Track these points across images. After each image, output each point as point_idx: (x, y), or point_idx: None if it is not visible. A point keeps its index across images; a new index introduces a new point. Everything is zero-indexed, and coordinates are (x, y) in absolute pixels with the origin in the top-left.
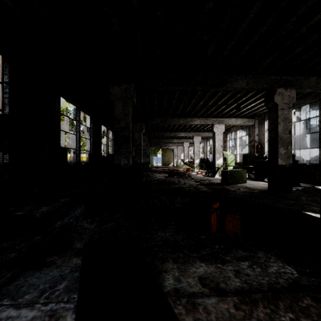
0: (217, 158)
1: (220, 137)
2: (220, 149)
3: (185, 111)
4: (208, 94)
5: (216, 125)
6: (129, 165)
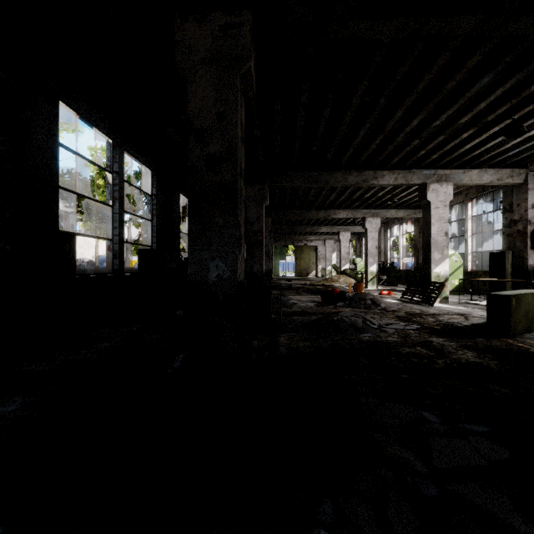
0: (436, 261)
1: (442, 213)
2: (444, 241)
3: (366, 150)
4: (451, 83)
5: (433, 186)
6: (234, 281)
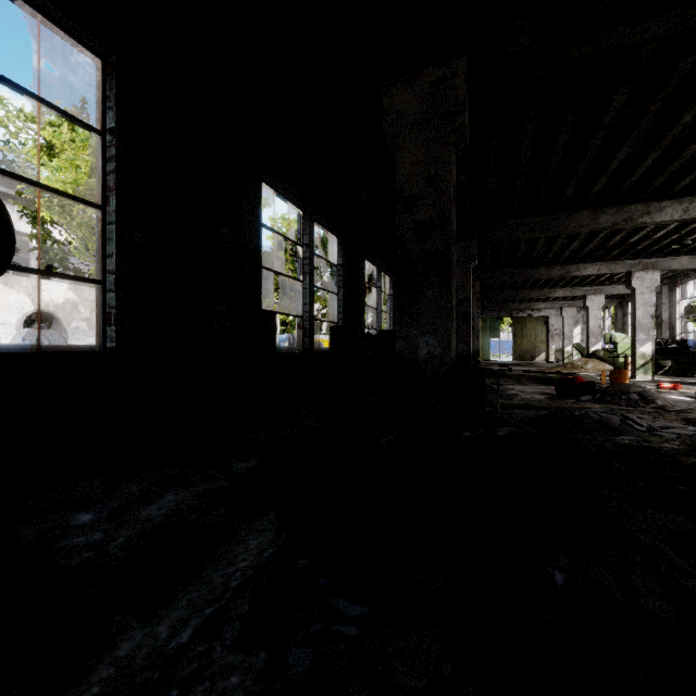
0: None
1: None
2: None
3: (629, 176)
4: None
5: None
6: (446, 358)
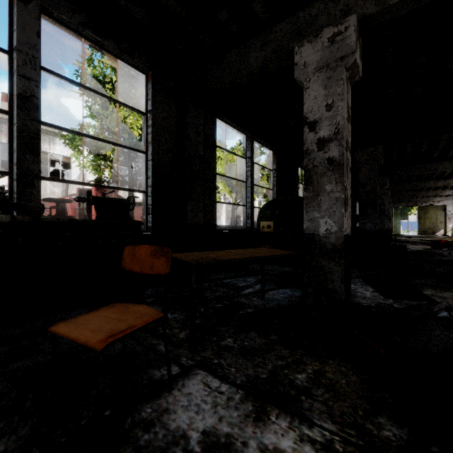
0: None
1: None
2: None
3: None
4: None
5: None
6: (375, 229)
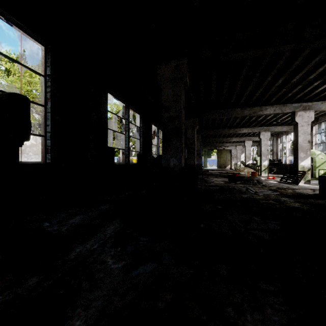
0: (302, 158)
1: (306, 129)
2: (307, 146)
3: (253, 96)
4: (296, 62)
5: (299, 113)
6: (180, 166)
